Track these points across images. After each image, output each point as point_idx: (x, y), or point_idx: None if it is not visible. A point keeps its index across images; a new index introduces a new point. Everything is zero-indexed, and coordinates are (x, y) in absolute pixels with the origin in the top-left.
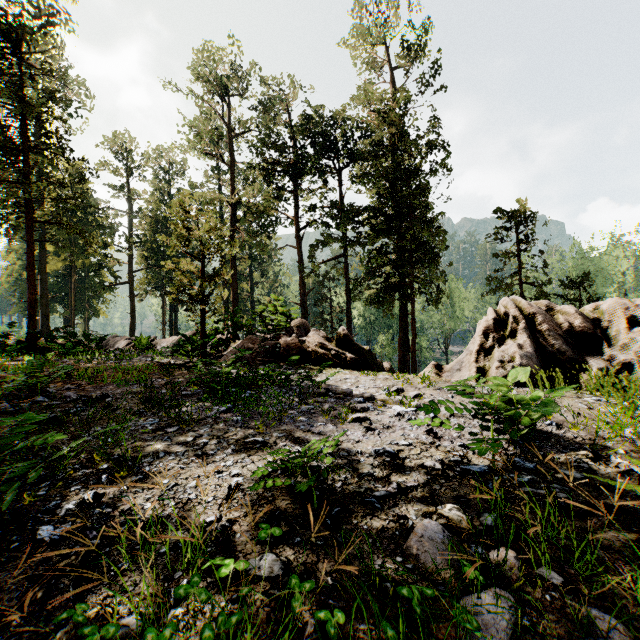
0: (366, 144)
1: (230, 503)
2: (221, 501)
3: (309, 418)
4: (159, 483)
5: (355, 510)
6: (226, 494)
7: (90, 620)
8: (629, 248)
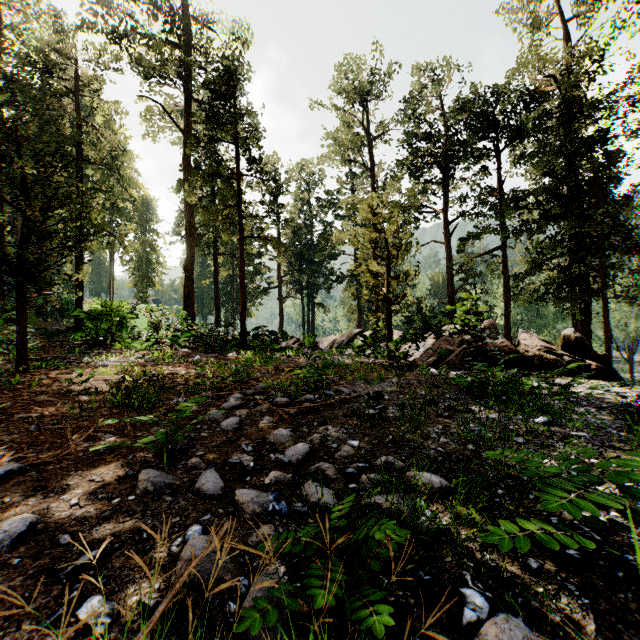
0: (529, 117)
1: None
2: None
3: None
4: None
5: None
6: None
7: None
8: None
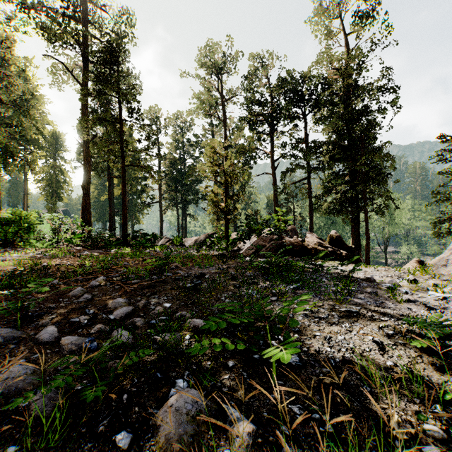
0: (324, 94)
1: (387, 354)
2: (378, 351)
3: (364, 297)
4: (314, 334)
5: None
6: (378, 347)
7: (402, 422)
8: None
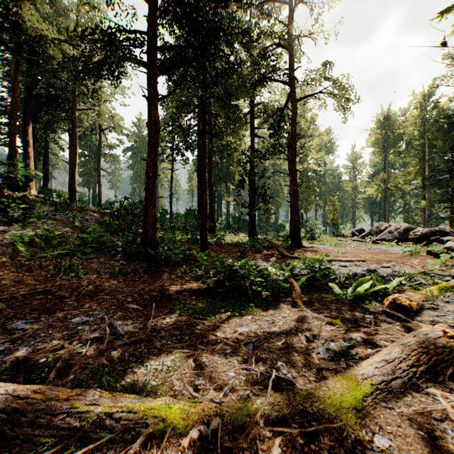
0: None
1: None
2: None
3: None
4: None
5: None
6: None
7: None
8: None
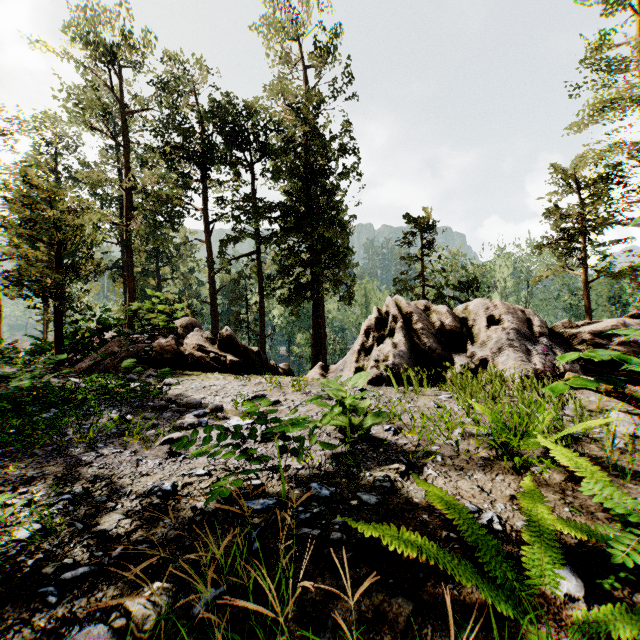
0: (280, 140)
1: None
2: None
3: (110, 443)
4: None
5: (6, 615)
6: None
7: None
8: (510, 258)
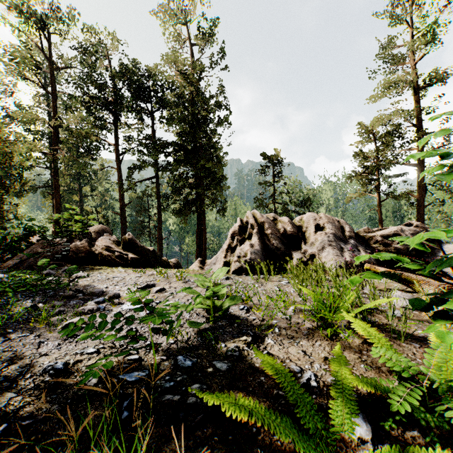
0: (173, 96)
1: None
2: None
3: (19, 328)
4: None
5: None
6: None
7: None
8: (331, 185)
